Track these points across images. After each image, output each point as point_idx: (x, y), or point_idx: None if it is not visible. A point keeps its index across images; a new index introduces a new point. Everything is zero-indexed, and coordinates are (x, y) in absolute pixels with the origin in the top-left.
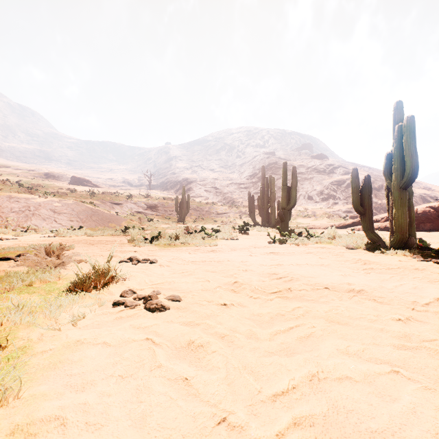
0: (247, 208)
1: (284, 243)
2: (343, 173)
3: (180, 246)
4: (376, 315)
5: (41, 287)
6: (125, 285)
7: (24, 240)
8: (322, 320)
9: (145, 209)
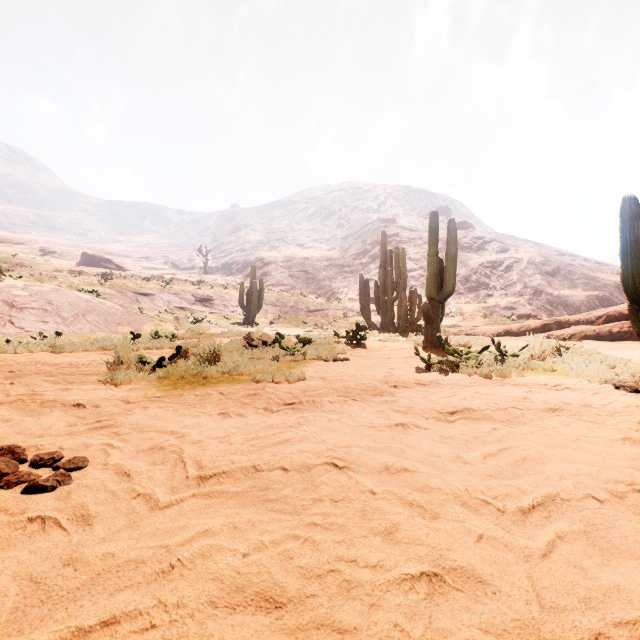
0: (354, 302)
1: (452, 372)
2: (499, 250)
3: (215, 383)
4: None
5: None
6: None
7: None
8: None
9: (191, 303)
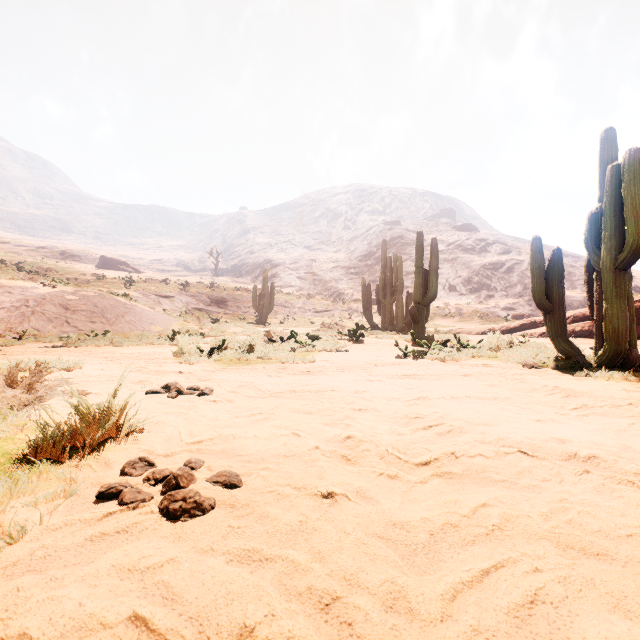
0: (359, 303)
1: (421, 358)
2: (501, 251)
3: (255, 363)
4: None
5: None
6: (139, 443)
7: (11, 352)
8: (548, 547)
9: (207, 305)
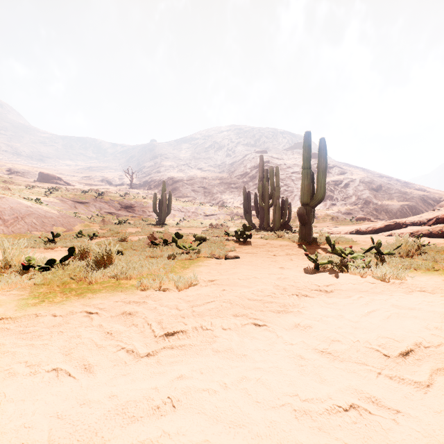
0: (239, 209)
1: (341, 272)
2: (339, 173)
3: (94, 292)
4: None
5: None
6: None
7: None
8: None
9: (118, 209)
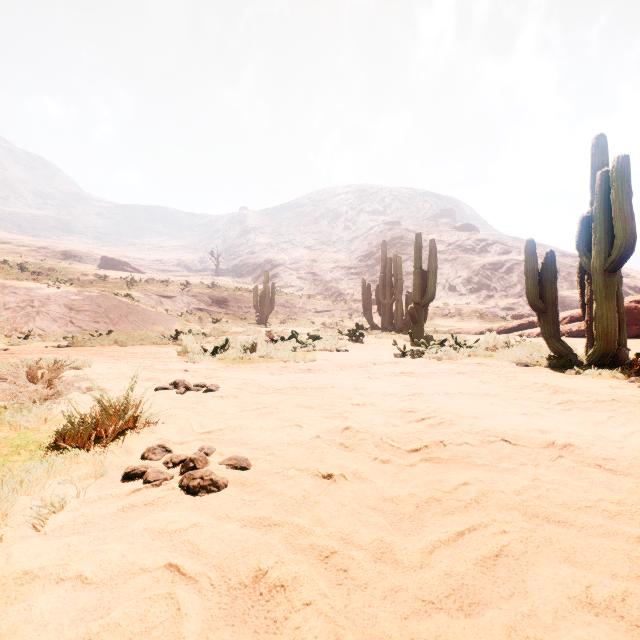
0: (360, 303)
1: (419, 357)
2: (501, 252)
3: (257, 362)
4: (617, 502)
5: (6, 439)
6: (155, 433)
7: (19, 352)
8: (516, 515)
9: (208, 305)
